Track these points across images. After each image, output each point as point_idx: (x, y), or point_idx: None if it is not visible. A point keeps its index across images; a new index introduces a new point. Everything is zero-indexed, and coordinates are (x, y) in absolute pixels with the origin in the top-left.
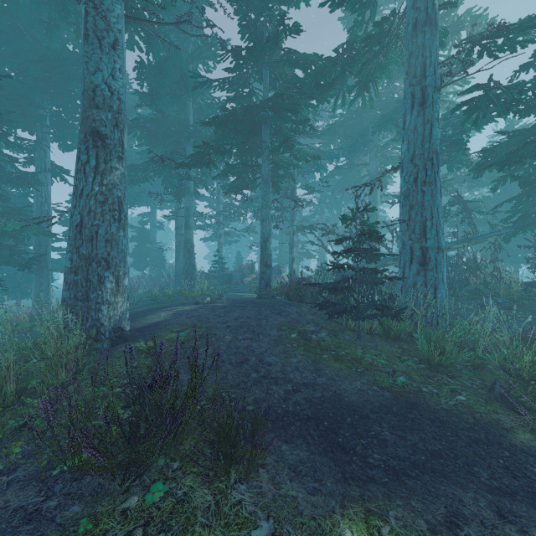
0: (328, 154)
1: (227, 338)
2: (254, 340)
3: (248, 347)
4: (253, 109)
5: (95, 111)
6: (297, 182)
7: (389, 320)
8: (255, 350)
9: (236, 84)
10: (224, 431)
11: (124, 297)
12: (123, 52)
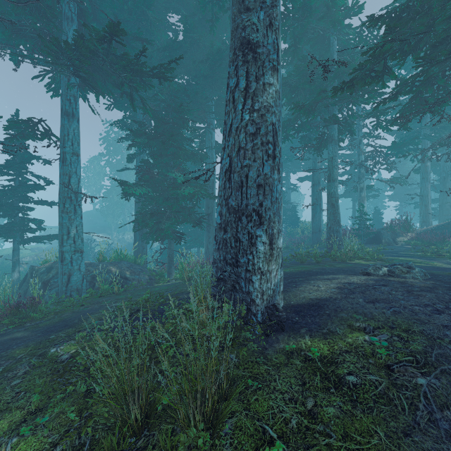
0: None
1: None
2: None
3: None
4: None
5: (245, 16)
6: None
7: None
8: None
9: None
10: None
11: (277, 263)
12: None
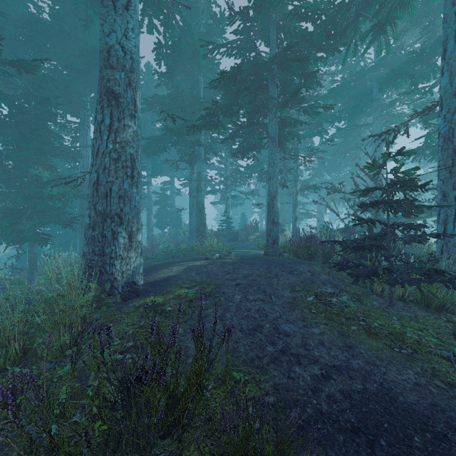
0: (332, 115)
1: (236, 299)
2: (265, 302)
3: (260, 310)
4: (261, 64)
5: (110, 71)
6: (300, 145)
7: (432, 286)
8: (268, 315)
9: (243, 48)
10: (239, 452)
11: (137, 252)
12: (136, 14)
